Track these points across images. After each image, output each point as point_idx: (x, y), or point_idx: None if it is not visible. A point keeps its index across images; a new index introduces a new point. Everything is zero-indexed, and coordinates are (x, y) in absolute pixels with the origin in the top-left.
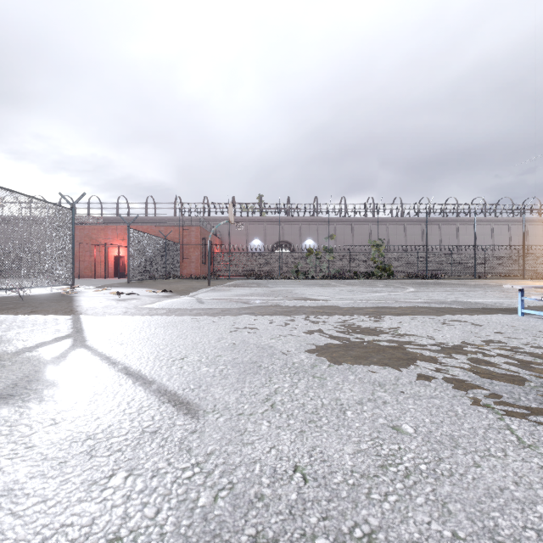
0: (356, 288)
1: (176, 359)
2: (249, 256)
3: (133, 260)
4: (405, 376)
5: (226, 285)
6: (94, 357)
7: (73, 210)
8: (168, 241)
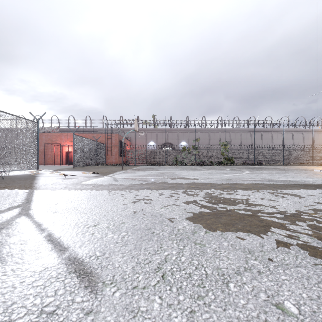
0: (213, 171)
1: (91, 226)
2: (147, 152)
3: (76, 154)
4: (267, 242)
5: (133, 169)
6: (30, 224)
7: (38, 123)
8: (98, 142)
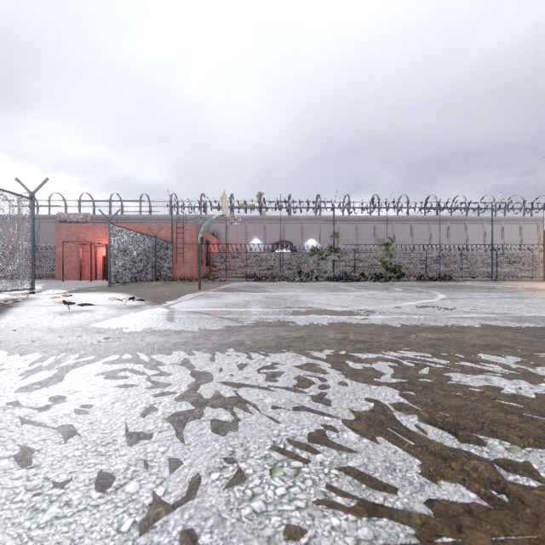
0: (374, 293)
1: None
2: (248, 257)
3: (115, 260)
4: None
5: (220, 289)
6: None
7: (32, 200)
8: (158, 239)
